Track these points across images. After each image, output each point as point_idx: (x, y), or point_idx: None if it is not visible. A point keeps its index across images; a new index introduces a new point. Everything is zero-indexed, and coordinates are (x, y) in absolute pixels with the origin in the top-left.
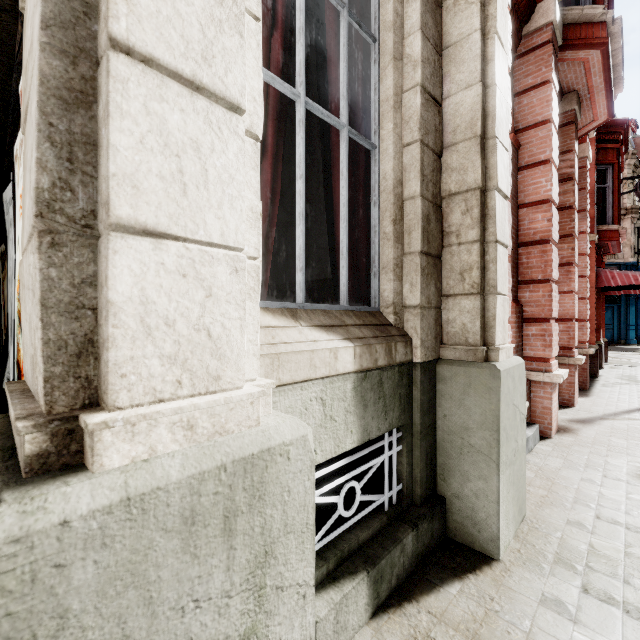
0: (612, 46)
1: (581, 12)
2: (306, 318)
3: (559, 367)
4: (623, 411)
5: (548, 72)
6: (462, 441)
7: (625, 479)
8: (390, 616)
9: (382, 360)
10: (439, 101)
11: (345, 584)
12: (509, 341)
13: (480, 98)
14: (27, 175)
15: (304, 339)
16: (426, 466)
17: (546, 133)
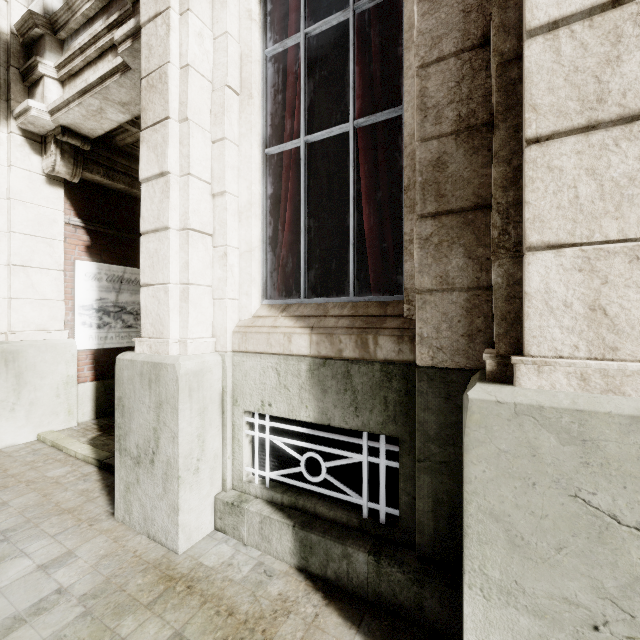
0: None
1: None
2: (292, 310)
3: None
4: None
5: None
6: None
7: None
8: (303, 582)
9: (350, 352)
10: None
11: (277, 514)
12: None
13: None
14: None
15: (271, 325)
16: (435, 515)
17: None
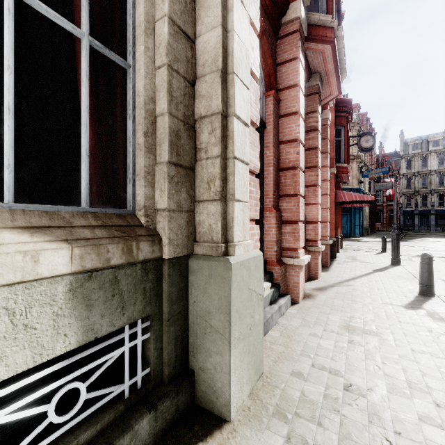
0: (338, 46)
1: (319, 17)
2: (4, 219)
3: (310, 253)
4: (345, 280)
5: (297, 51)
6: (206, 323)
7: (336, 331)
8: None
9: (118, 259)
10: (192, 38)
11: None
12: (257, 238)
13: (221, 38)
14: None
15: None
16: (176, 347)
17: (296, 93)
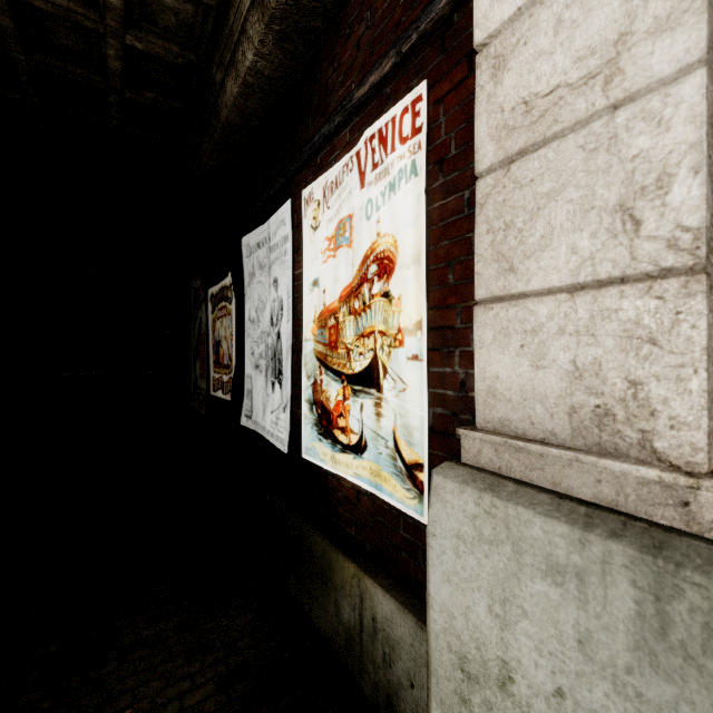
0: None
1: None
2: None
3: None
4: None
5: None
6: None
7: None
8: None
9: None
10: None
11: None
12: None
13: None
14: (564, 215)
15: None
16: None
17: None
